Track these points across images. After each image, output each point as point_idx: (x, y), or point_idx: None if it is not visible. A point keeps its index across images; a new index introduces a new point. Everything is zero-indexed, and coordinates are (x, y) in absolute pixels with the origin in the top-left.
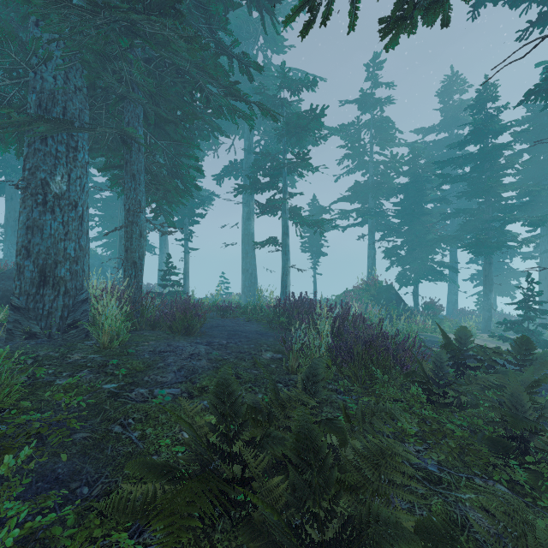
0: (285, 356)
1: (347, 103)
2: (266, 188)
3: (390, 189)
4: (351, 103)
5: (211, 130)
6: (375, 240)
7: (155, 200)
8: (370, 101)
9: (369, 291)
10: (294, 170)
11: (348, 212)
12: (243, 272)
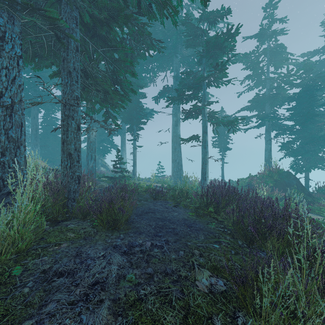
0: (230, 286)
1: (248, 37)
2: (189, 99)
3: (284, 98)
4: (251, 38)
5: (147, 49)
6: (271, 137)
7: (98, 102)
8: (267, 34)
9: (272, 177)
10: (211, 84)
11: (248, 118)
12: (173, 162)
